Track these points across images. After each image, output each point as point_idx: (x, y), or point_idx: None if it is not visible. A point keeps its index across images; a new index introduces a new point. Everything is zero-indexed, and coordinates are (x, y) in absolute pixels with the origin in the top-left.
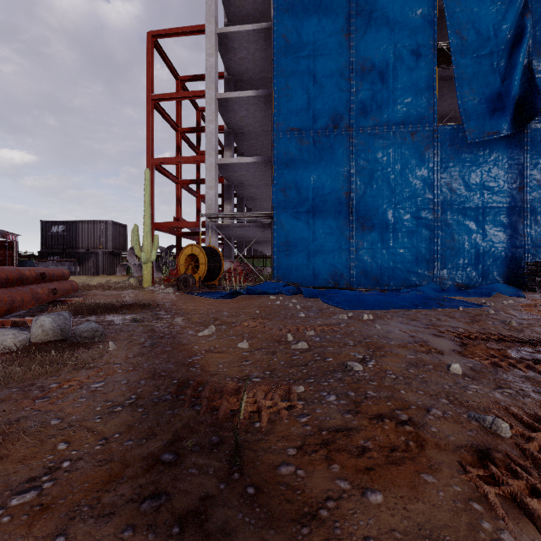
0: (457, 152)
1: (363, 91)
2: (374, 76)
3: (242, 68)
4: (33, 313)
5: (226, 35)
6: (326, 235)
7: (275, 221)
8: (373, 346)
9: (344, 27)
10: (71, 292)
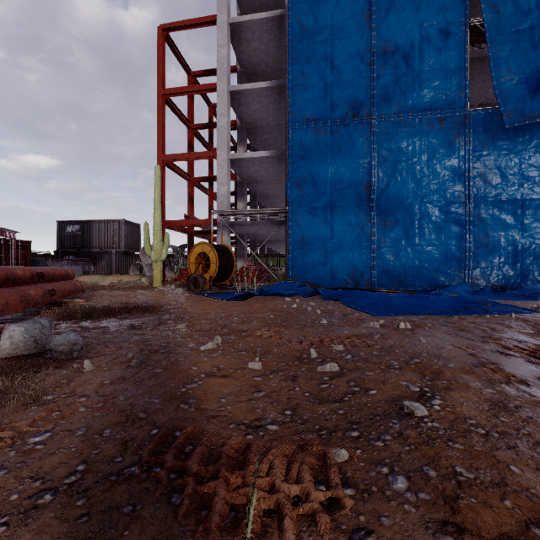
0: (492, 139)
1: (386, 76)
2: (398, 59)
3: (255, 60)
4: (26, 316)
5: (239, 24)
6: (345, 232)
7: (290, 218)
8: (427, 370)
9: (364, 7)
10: (74, 292)
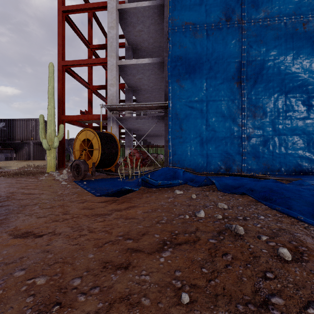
0: None
1: None
2: None
3: None
4: None
5: None
6: (219, 123)
7: (170, 110)
8: None
9: None
10: None
